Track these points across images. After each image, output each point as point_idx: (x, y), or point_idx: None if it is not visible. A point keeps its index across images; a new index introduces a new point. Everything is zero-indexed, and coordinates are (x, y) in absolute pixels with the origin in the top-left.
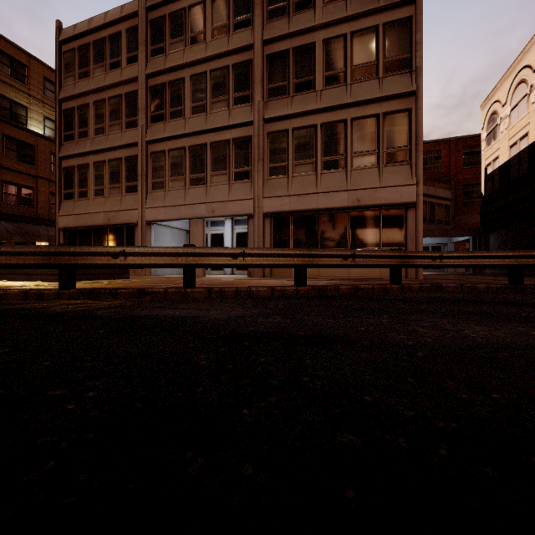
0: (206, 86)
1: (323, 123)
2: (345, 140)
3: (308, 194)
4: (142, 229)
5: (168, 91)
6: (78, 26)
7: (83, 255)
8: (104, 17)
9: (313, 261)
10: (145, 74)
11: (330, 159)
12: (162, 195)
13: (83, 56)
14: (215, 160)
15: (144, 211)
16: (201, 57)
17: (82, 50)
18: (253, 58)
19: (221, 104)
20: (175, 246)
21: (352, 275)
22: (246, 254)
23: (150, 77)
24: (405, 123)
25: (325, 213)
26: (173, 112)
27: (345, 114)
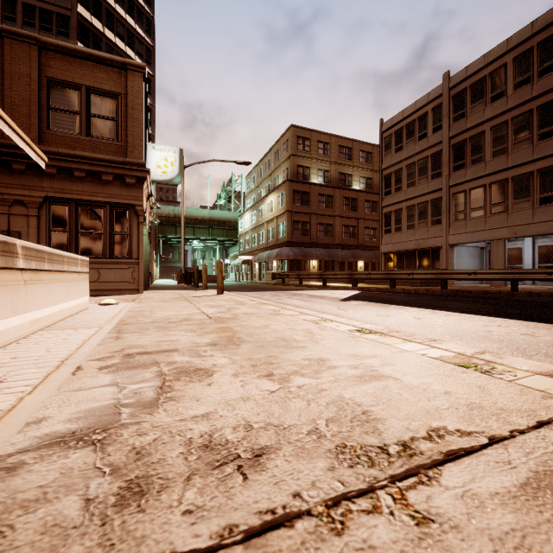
0: (507, 132)
1: None
2: None
3: None
4: (445, 250)
5: (468, 144)
6: (394, 118)
7: (452, 274)
8: (414, 106)
9: None
10: (448, 138)
11: None
12: (463, 224)
13: (398, 137)
14: (516, 190)
15: (447, 237)
16: (501, 111)
17: (397, 133)
18: None
19: (524, 143)
20: (470, 261)
21: None
22: None
23: (452, 138)
24: None
25: None
26: (473, 159)
27: None
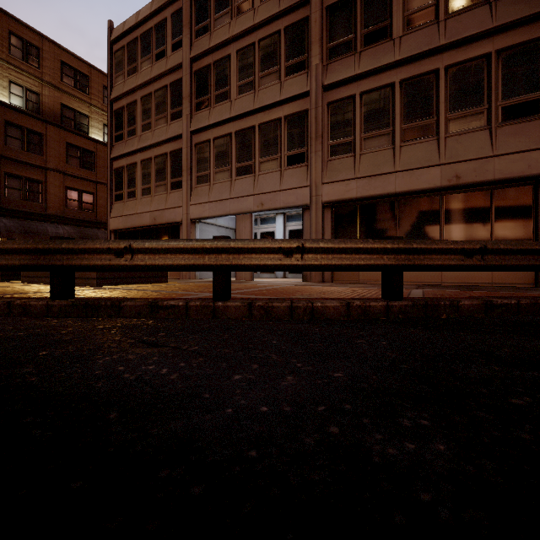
0: (254, 59)
1: (403, 79)
2: (436, 97)
3: (382, 174)
4: (186, 228)
5: (213, 73)
6: (127, 22)
7: (78, 253)
8: (151, 6)
9: (415, 259)
10: (189, 58)
11: (414, 125)
12: (207, 189)
13: (131, 52)
14: (264, 144)
15: (188, 208)
16: (248, 26)
17: (130, 46)
18: (310, 14)
19: (272, 77)
20: None
21: (446, 280)
22: (305, 249)
23: (195, 61)
24: (534, 59)
25: (406, 198)
26: (218, 95)
27: (436, 63)
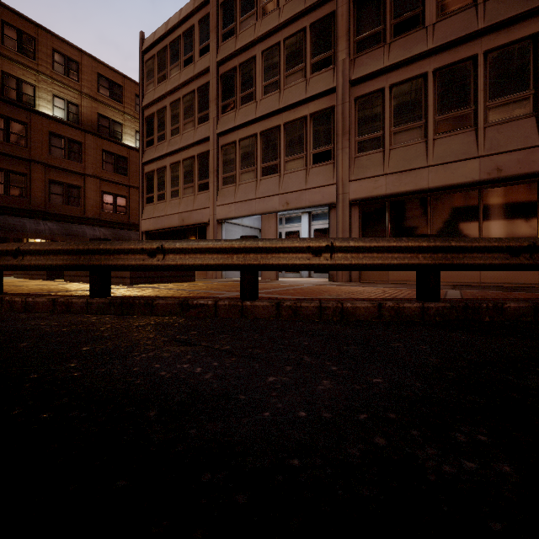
0: (280, 59)
1: (436, 68)
2: (474, 84)
3: (413, 169)
4: (213, 228)
5: (238, 75)
6: (157, 32)
7: (115, 253)
8: (179, 14)
9: (453, 258)
10: (215, 62)
11: (448, 116)
12: (233, 190)
13: (161, 60)
14: (289, 143)
15: (214, 209)
16: (273, 26)
17: (160, 55)
18: (336, 8)
19: (297, 75)
20: None
21: (485, 280)
22: (335, 248)
23: (221, 64)
24: None
25: (440, 194)
26: (244, 97)
27: (474, 48)
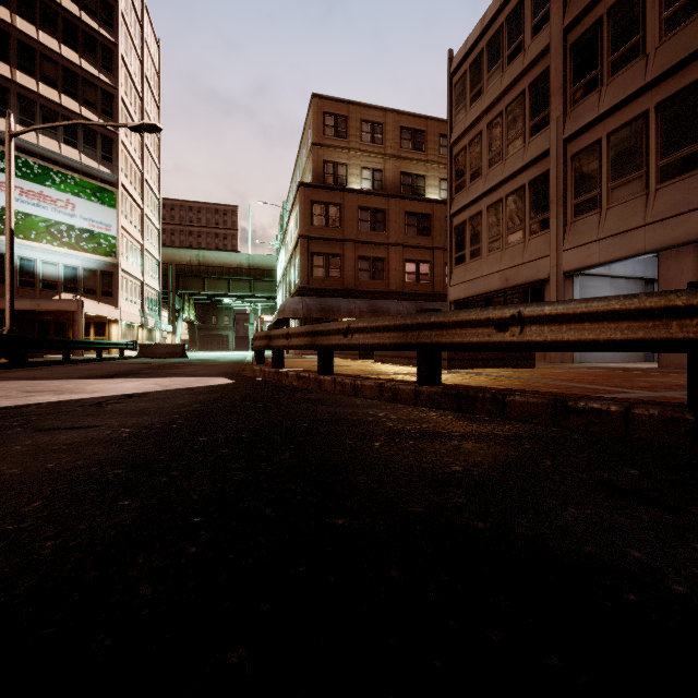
0: None
1: None
2: None
3: None
4: (556, 286)
5: (606, 28)
6: (469, 39)
7: (448, 327)
8: None
9: None
10: (561, 31)
11: None
12: (594, 220)
13: (474, 73)
14: None
15: (559, 256)
16: None
17: (473, 66)
18: None
19: None
20: None
21: None
22: None
23: (571, 28)
24: None
25: None
26: (617, 60)
27: None
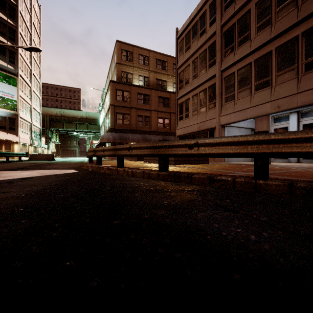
0: (271, 2)
1: None
2: None
3: None
4: (218, 131)
5: (236, 27)
6: (184, 24)
7: (170, 147)
8: (197, 8)
9: None
10: (220, 26)
11: None
12: (232, 104)
13: (187, 39)
14: (280, 61)
15: (219, 118)
16: None
17: (186, 36)
18: None
19: (288, 7)
20: None
21: None
22: None
23: (224, 25)
24: None
25: None
26: (240, 40)
27: None
